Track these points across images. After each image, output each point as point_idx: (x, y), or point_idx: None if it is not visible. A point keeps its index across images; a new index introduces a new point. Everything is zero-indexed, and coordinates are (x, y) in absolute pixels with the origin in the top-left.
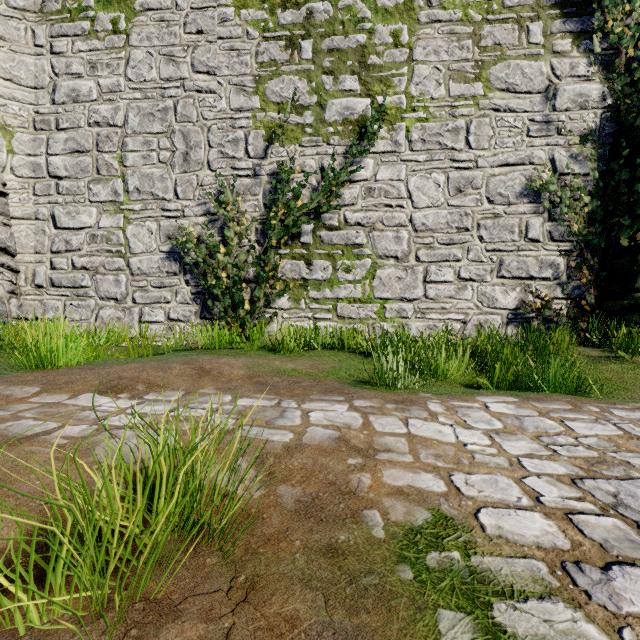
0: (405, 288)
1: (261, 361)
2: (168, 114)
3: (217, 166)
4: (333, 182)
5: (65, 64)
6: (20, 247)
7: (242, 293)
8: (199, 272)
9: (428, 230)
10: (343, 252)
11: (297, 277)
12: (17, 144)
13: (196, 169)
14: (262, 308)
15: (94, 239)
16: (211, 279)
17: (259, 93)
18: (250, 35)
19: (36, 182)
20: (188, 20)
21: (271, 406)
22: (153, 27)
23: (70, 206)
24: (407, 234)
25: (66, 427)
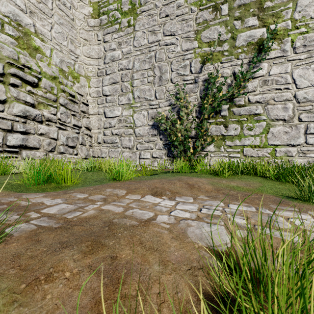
0: (290, 138)
1: (214, 180)
2: (152, 59)
3: (175, 80)
4: (241, 80)
5: (109, 46)
6: (92, 127)
7: (188, 144)
8: (167, 134)
9: (308, 101)
10: (247, 119)
11: (219, 134)
12: (91, 83)
13: (165, 83)
14: (199, 151)
15: (120, 121)
16: (173, 137)
17: (197, 39)
18: (192, 10)
19: (98, 98)
20: (161, 11)
21: (256, 211)
22: (145, 19)
23: (111, 107)
24: (292, 105)
25: (158, 216)
